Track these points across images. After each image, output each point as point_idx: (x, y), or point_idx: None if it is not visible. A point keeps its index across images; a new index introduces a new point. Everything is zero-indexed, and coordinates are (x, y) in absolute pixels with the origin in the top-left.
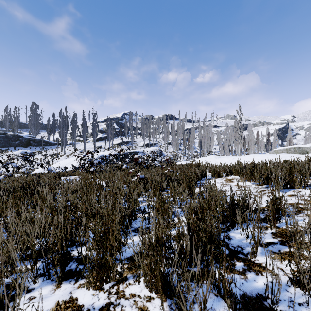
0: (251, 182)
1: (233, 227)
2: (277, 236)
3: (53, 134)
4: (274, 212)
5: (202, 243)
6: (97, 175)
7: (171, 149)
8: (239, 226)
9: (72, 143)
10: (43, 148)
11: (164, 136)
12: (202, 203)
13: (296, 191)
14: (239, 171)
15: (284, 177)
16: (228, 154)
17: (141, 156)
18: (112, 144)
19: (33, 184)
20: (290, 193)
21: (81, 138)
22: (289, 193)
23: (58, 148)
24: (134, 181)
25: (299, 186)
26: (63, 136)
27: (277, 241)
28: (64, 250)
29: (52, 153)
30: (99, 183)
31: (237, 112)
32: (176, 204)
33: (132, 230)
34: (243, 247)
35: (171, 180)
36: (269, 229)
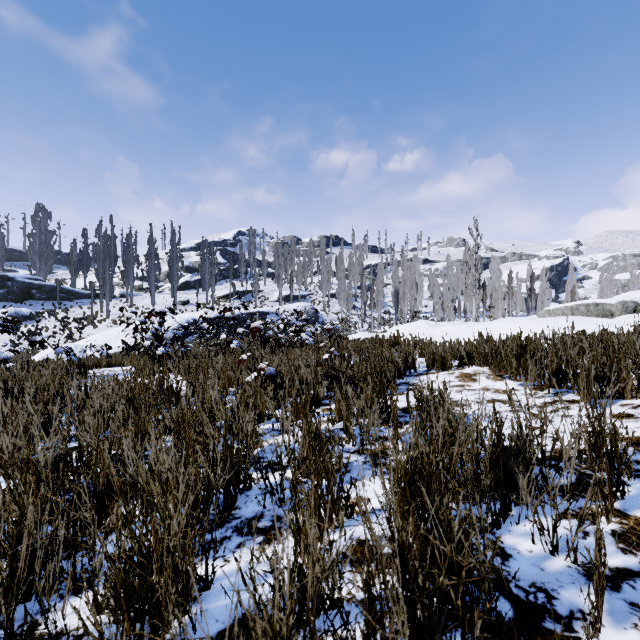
0: (517, 382)
1: (506, 515)
2: (631, 545)
3: (84, 274)
4: (609, 471)
5: (439, 597)
6: (171, 366)
7: (337, 308)
8: (528, 518)
9: (125, 293)
10: (60, 305)
11: (322, 281)
12: (422, 450)
13: (630, 405)
14: (489, 357)
15: (599, 372)
16: (452, 317)
17: (273, 321)
18: (211, 295)
19: (11, 389)
20: (617, 409)
21: (145, 284)
22: (615, 410)
23: (94, 304)
24: (251, 383)
25: (635, 393)
26: (105, 279)
27: (639, 565)
28: (5, 627)
29: (81, 316)
30: (170, 386)
31: (471, 233)
32: (351, 442)
33: (235, 528)
34: (551, 588)
35: (338, 377)
36: (603, 519)
